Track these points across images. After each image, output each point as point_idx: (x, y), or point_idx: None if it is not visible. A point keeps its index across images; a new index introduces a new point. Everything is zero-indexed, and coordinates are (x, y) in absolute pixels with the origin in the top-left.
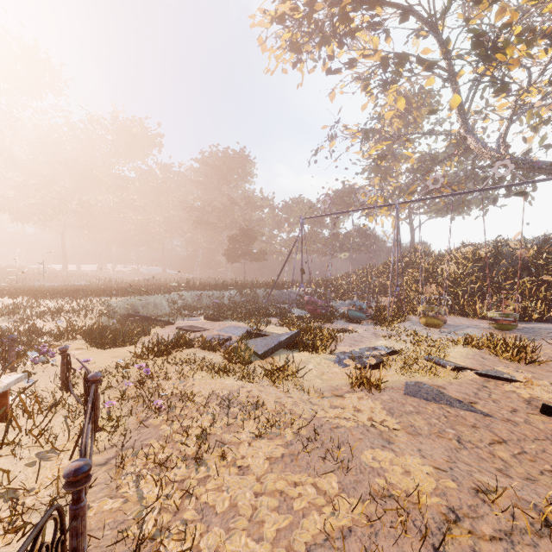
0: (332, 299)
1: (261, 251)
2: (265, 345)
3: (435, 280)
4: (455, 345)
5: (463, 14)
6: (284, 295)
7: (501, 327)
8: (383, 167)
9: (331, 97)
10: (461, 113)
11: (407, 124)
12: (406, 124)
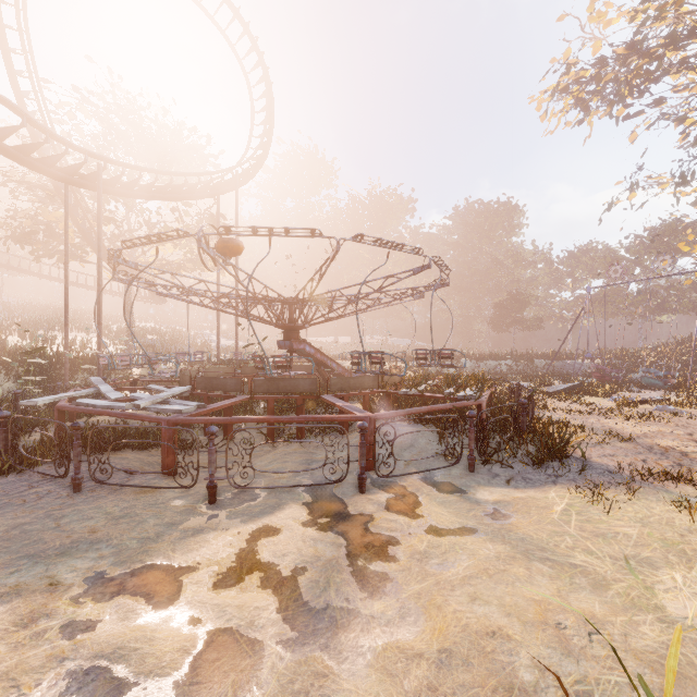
0: (630, 371)
1: (535, 318)
2: (554, 389)
3: None
4: None
5: None
6: (567, 366)
7: None
8: None
9: (631, 138)
10: None
11: None
12: None
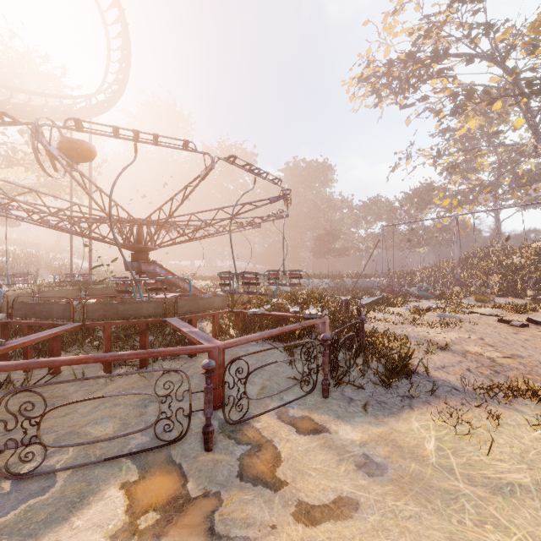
0: (407, 286)
1: (343, 248)
2: (365, 301)
3: (499, 271)
4: (486, 308)
5: (525, 51)
6: (366, 283)
7: (536, 302)
8: (462, 166)
9: (407, 122)
10: (530, 126)
11: (490, 120)
12: (489, 120)
